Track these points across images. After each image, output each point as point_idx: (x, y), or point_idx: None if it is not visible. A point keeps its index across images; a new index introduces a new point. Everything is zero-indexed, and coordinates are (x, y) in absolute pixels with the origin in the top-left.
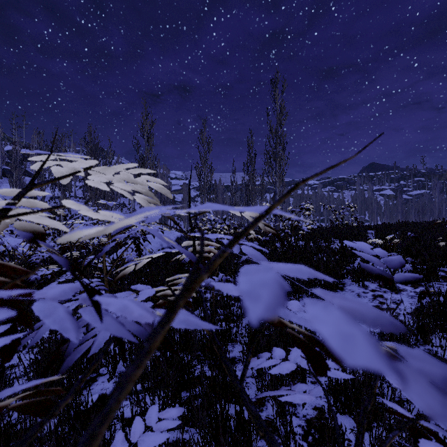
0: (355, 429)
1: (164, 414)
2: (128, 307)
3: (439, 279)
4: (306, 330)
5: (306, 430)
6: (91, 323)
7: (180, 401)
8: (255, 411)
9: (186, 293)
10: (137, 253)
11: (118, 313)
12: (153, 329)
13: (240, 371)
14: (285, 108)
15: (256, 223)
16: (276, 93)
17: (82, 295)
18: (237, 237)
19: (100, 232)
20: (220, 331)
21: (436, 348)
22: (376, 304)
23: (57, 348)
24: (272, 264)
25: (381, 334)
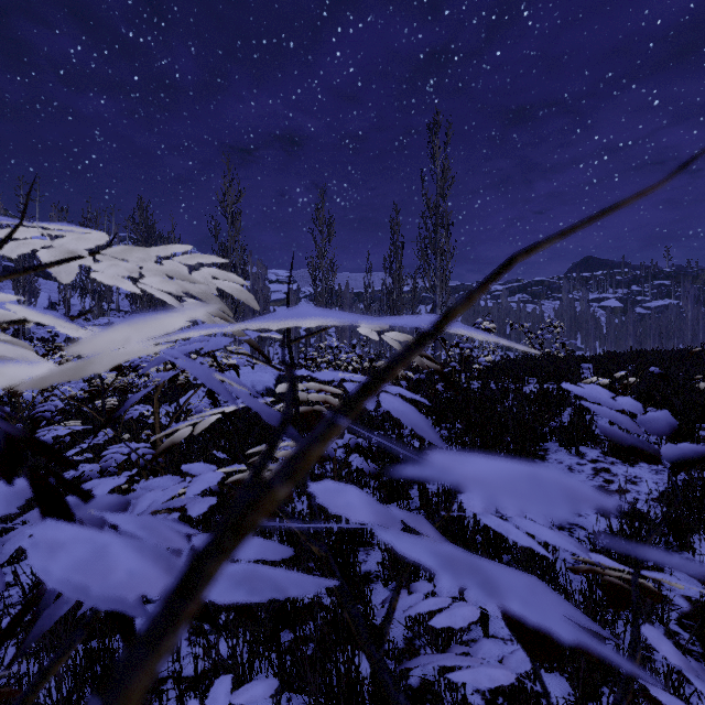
0: (571, 698)
1: (241, 695)
2: (105, 555)
3: (700, 443)
4: (487, 528)
5: (488, 699)
6: (42, 575)
7: (278, 649)
8: (405, 704)
9: (229, 540)
10: (211, 401)
11: (69, 578)
12: (125, 651)
13: (379, 596)
14: (450, 170)
15: (413, 352)
16: (437, 145)
17: (86, 485)
18: (365, 387)
19: (75, 373)
20: (346, 528)
21: (701, 557)
22: (598, 484)
23: (34, 586)
24: (458, 464)
25: (642, 560)
